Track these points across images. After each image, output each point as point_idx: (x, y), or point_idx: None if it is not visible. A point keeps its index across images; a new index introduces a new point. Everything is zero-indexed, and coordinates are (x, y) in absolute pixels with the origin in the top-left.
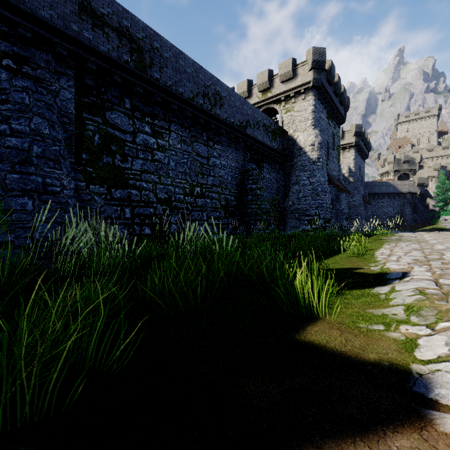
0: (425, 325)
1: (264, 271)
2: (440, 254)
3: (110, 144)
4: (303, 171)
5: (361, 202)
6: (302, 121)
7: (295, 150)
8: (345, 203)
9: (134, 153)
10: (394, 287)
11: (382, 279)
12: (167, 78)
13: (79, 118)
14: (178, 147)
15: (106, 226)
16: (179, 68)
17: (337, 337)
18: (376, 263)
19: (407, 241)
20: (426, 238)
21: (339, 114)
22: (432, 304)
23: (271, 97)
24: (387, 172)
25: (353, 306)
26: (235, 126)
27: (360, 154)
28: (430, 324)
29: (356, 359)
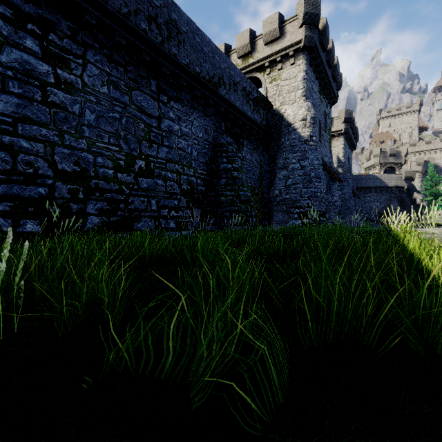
0: None
1: None
2: None
3: None
4: (292, 153)
5: (351, 195)
6: (291, 92)
7: (282, 127)
8: (338, 195)
9: None
10: None
11: None
12: None
13: None
14: (102, 91)
15: None
16: None
17: None
18: None
19: None
20: None
21: (332, 91)
22: None
23: (253, 63)
24: (372, 166)
25: None
26: (201, 79)
27: (349, 143)
28: None
29: None
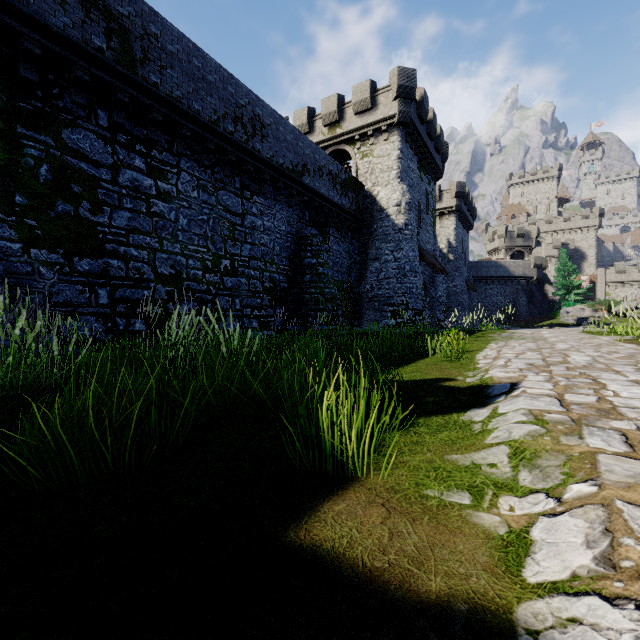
0: (544, 490)
1: (285, 388)
2: (563, 356)
3: (69, 182)
4: (385, 242)
5: (464, 288)
6: (384, 172)
7: (375, 212)
8: (443, 289)
9: (115, 200)
10: (497, 409)
11: (480, 396)
12: (173, 85)
13: (8, 134)
14: (193, 195)
15: (28, 313)
16: (194, 72)
17: (375, 526)
18: (476, 370)
19: (520, 339)
20: (544, 335)
21: (435, 165)
22: (556, 444)
23: (342, 134)
24: (496, 249)
25: (425, 450)
26: (285, 171)
27: (462, 223)
28: (554, 487)
29: (399, 595)
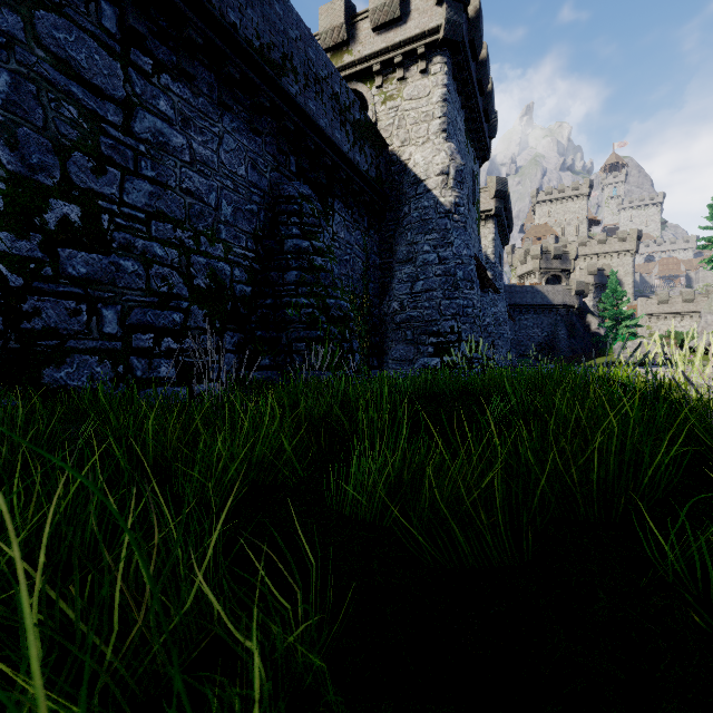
0: None
1: None
2: None
3: None
4: (423, 233)
5: (506, 316)
6: (421, 122)
7: (405, 187)
8: (491, 314)
9: None
10: None
11: None
12: None
13: None
14: None
15: None
16: None
17: None
18: None
19: None
20: None
21: (483, 137)
22: None
23: (352, 63)
24: (530, 272)
25: None
26: (242, 42)
27: (500, 233)
28: None
29: None
